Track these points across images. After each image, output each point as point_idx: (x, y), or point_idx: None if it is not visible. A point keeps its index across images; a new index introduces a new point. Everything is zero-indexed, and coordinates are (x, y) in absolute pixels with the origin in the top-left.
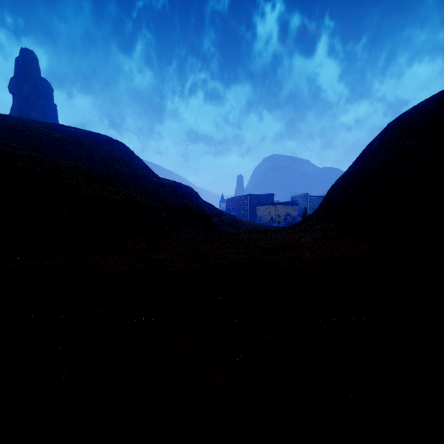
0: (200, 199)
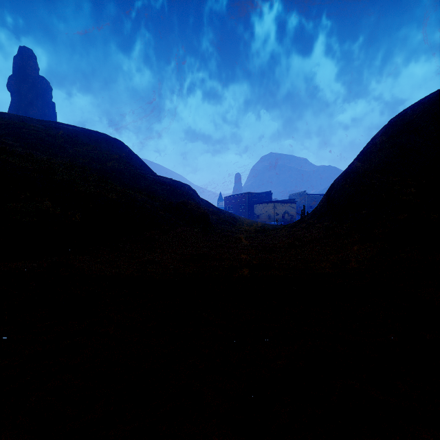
0: (198, 197)
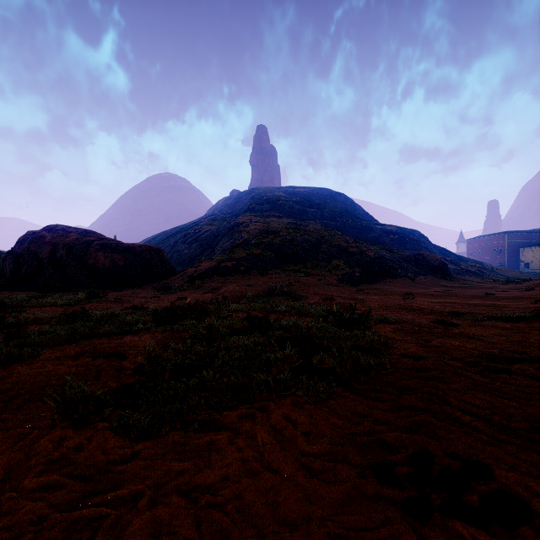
0: (429, 244)
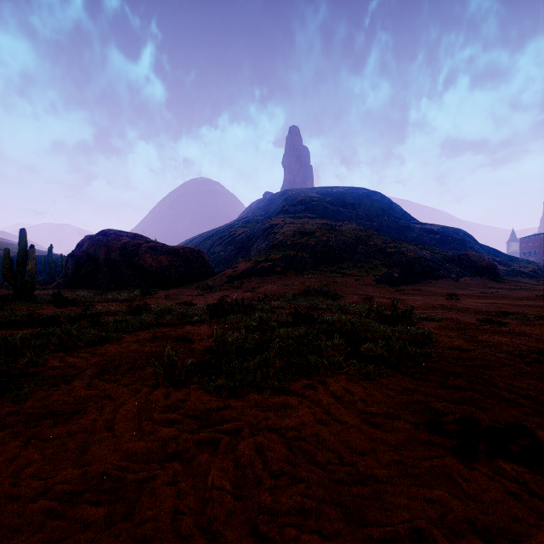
0: (475, 243)
